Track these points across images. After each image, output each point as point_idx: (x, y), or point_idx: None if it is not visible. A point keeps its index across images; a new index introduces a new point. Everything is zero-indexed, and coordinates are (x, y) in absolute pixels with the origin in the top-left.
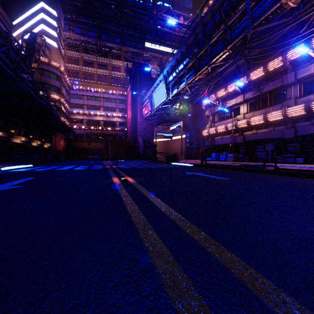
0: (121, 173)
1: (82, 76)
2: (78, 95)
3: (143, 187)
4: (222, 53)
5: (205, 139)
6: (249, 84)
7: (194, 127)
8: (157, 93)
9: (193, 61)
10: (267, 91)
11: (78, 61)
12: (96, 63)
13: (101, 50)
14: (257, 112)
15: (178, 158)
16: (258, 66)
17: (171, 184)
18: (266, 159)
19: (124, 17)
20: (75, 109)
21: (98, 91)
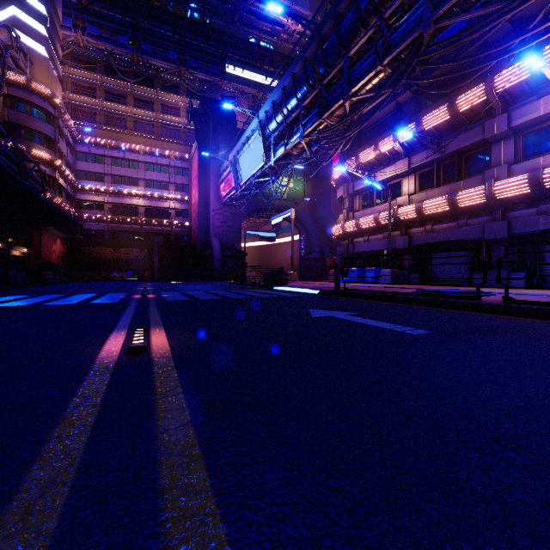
0: (151, 317)
1: (102, 120)
2: (93, 155)
3: (182, 383)
4: (372, 73)
5: (333, 243)
6: (423, 135)
7: (314, 221)
8: (246, 154)
9: (315, 92)
10: (454, 150)
11: (94, 90)
12: (131, 97)
13: (142, 72)
14: (435, 190)
15: (288, 278)
16: (438, 104)
17: (282, 360)
18: (484, 279)
19: (182, 2)
20: (88, 182)
21: (135, 150)
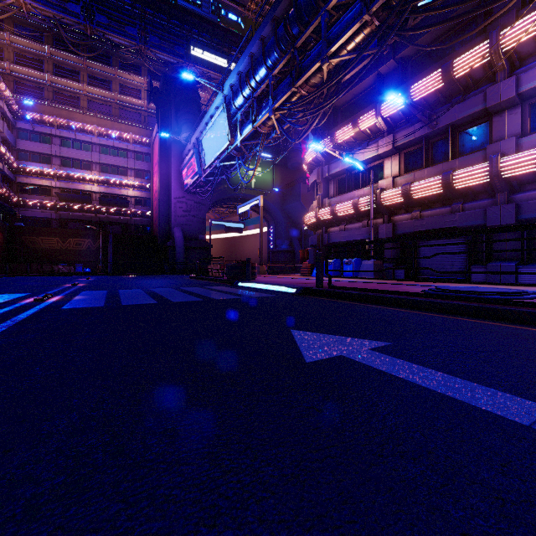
0: None
1: (51, 97)
2: (38, 134)
3: None
4: (356, 25)
5: (303, 235)
6: (414, 104)
7: (283, 213)
8: (210, 134)
9: (287, 57)
10: (447, 124)
11: (41, 62)
12: (85, 73)
13: (97, 48)
14: (424, 171)
15: (256, 271)
16: (427, 72)
17: None
18: None
19: None
20: (31, 164)
21: (88, 131)
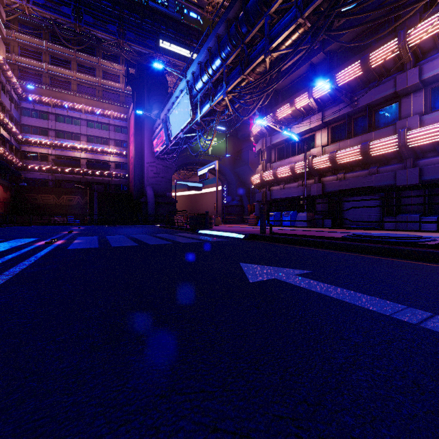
0: None
1: (47, 82)
2: (38, 112)
3: None
4: (292, 26)
5: (250, 193)
6: (339, 88)
7: (235, 174)
8: (176, 112)
9: (237, 51)
10: (365, 104)
11: (40, 54)
12: (74, 63)
13: (85, 42)
14: (347, 141)
15: (213, 222)
16: (350, 62)
17: None
18: None
19: None
20: (32, 136)
21: (77, 109)
